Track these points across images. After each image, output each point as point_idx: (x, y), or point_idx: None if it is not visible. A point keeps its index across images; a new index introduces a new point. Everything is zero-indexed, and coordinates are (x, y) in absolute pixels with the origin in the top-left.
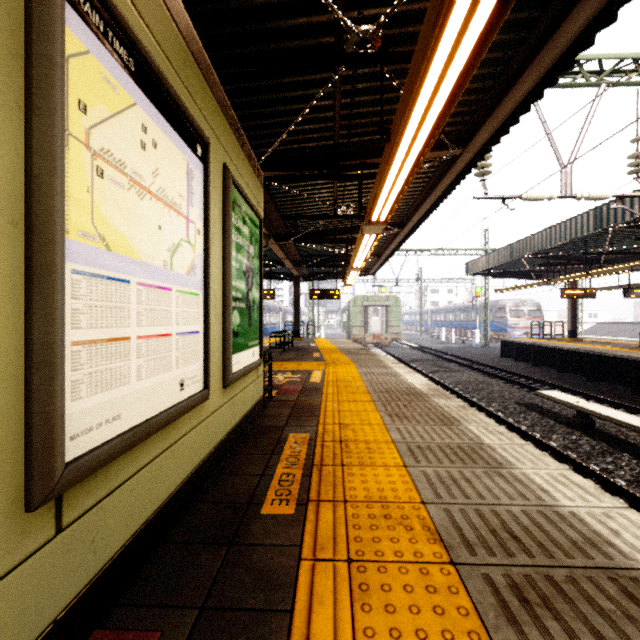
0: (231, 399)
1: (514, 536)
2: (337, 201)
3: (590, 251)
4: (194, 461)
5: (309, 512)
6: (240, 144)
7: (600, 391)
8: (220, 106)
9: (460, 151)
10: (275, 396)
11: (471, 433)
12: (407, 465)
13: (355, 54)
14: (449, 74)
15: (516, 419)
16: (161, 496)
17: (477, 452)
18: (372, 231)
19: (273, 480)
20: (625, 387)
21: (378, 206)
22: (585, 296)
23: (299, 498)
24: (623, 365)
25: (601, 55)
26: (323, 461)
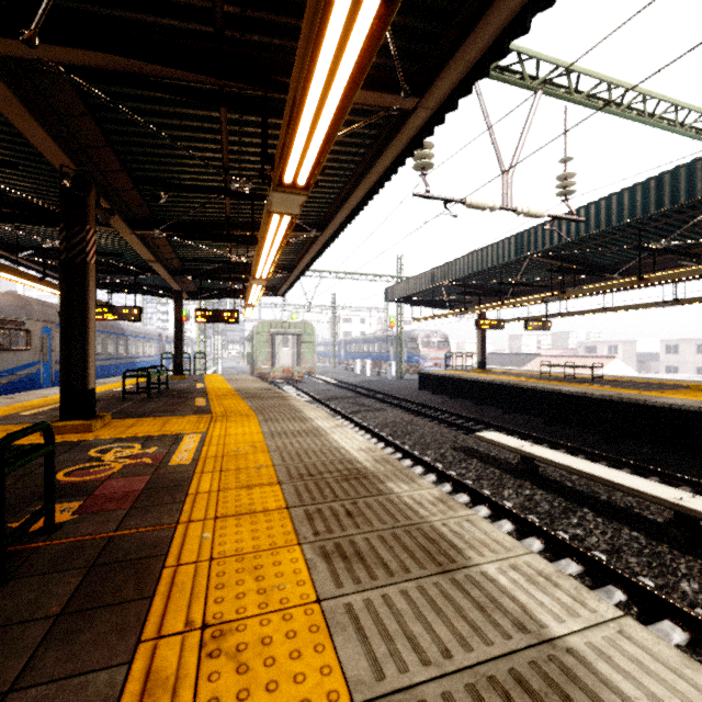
0: None
1: None
2: (230, 172)
3: (504, 281)
4: None
5: None
6: None
7: (517, 424)
8: None
9: (414, 103)
10: (67, 522)
11: (504, 594)
12: None
13: None
14: None
15: (458, 471)
16: None
17: (570, 697)
18: (284, 207)
19: None
20: (537, 418)
21: (297, 143)
22: (495, 327)
23: None
24: (535, 396)
25: (541, 55)
26: None
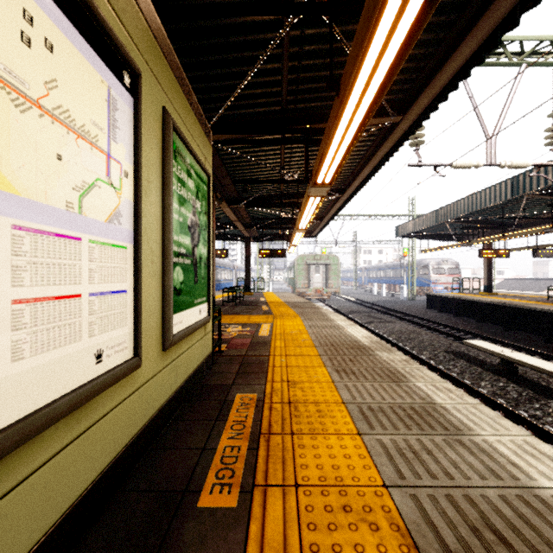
0: (173, 361)
1: (501, 537)
2: (284, 167)
3: (505, 216)
4: (120, 442)
5: (255, 503)
6: (184, 93)
7: (516, 339)
8: (158, 42)
9: (400, 118)
10: (224, 350)
11: (420, 391)
12: (361, 432)
13: (304, 4)
14: (410, 6)
15: (446, 366)
16: (64, 502)
17: (431, 414)
18: (317, 193)
19: (215, 456)
20: (537, 336)
21: (324, 167)
22: (500, 256)
23: (243, 482)
24: (535, 316)
25: (523, 37)
26: (271, 428)
